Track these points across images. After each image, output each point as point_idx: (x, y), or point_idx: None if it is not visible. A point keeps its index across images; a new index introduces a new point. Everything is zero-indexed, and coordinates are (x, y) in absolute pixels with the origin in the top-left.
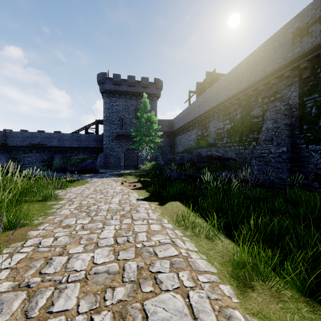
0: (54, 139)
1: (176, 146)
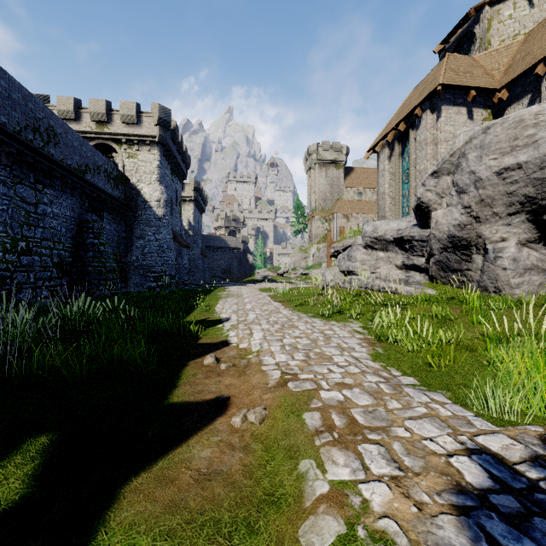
0: None
1: None
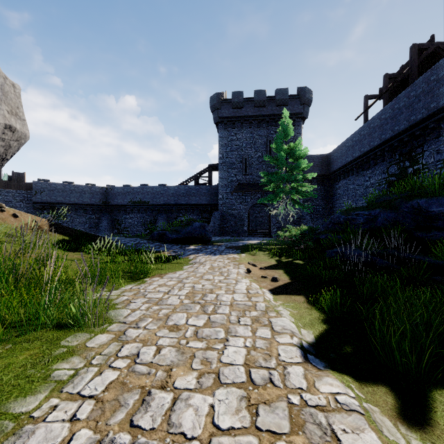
0: (157, 194)
1: (336, 199)
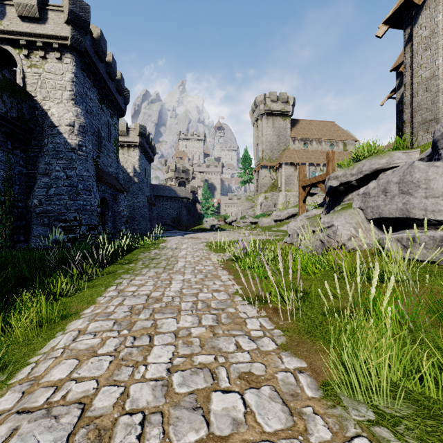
0: None
1: None
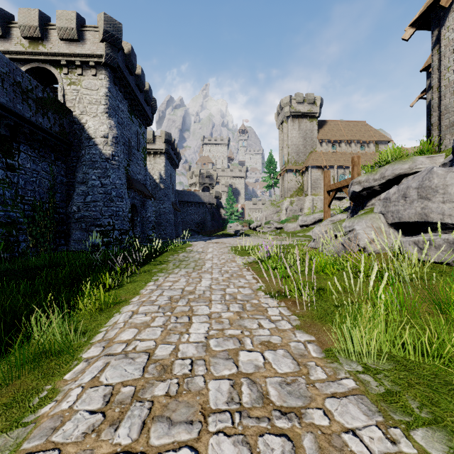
0: None
1: None
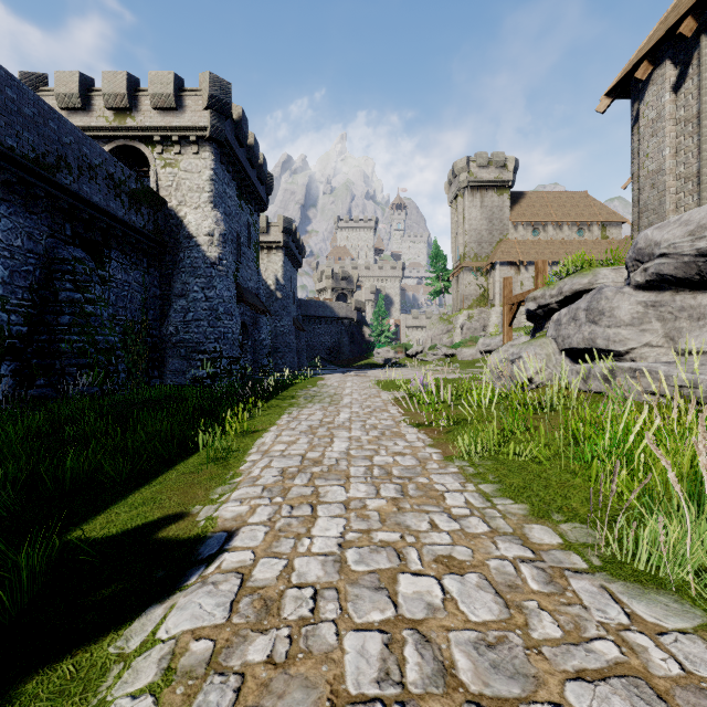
0: None
1: None
